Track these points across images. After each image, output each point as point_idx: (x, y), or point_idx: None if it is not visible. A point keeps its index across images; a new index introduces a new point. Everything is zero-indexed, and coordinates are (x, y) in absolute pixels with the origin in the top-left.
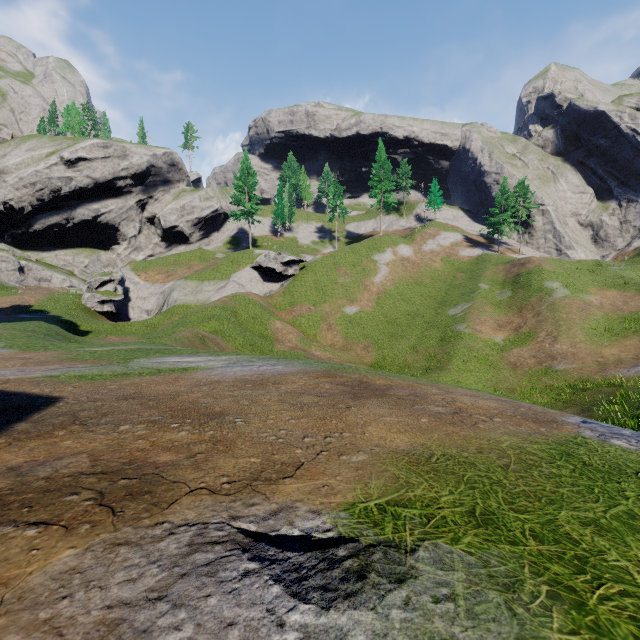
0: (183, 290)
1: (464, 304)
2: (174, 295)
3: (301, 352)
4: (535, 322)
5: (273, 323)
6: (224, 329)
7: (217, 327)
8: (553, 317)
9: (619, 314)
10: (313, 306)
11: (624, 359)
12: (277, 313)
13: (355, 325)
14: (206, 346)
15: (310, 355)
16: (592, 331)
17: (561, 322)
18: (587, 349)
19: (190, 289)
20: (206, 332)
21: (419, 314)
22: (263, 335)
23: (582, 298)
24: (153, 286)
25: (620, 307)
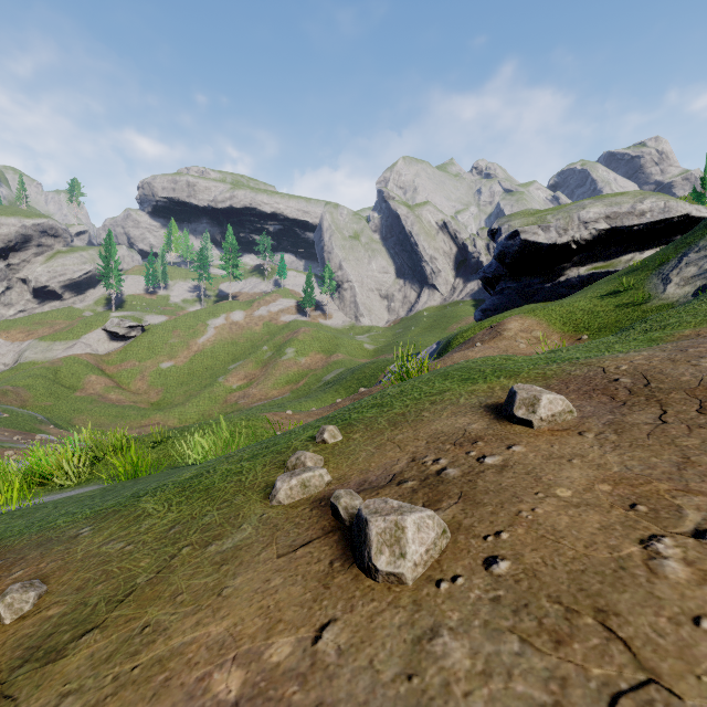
0: (35, 349)
1: (241, 361)
2: (26, 354)
3: (95, 397)
4: (261, 375)
5: (89, 377)
6: (35, 384)
7: (31, 383)
8: (269, 372)
9: (304, 370)
10: (138, 362)
11: (272, 397)
12: (106, 368)
13: (162, 376)
14: (6, 396)
15: (101, 398)
16: (279, 381)
17: (269, 375)
18: (265, 392)
19: (42, 348)
20: (14, 387)
21: (213, 368)
22: (73, 386)
23: (297, 360)
24: (13, 344)
25: (311, 366)
